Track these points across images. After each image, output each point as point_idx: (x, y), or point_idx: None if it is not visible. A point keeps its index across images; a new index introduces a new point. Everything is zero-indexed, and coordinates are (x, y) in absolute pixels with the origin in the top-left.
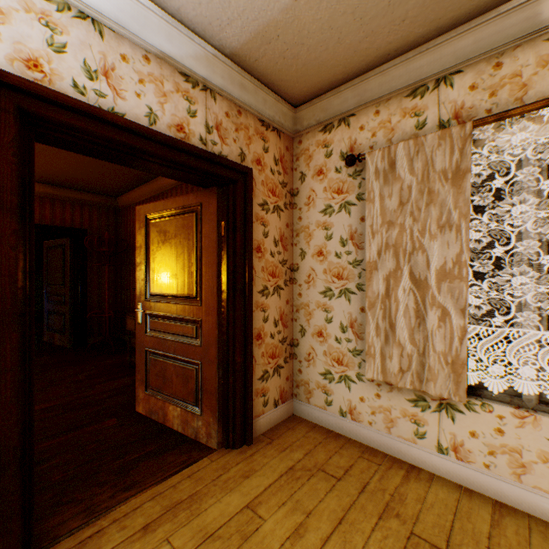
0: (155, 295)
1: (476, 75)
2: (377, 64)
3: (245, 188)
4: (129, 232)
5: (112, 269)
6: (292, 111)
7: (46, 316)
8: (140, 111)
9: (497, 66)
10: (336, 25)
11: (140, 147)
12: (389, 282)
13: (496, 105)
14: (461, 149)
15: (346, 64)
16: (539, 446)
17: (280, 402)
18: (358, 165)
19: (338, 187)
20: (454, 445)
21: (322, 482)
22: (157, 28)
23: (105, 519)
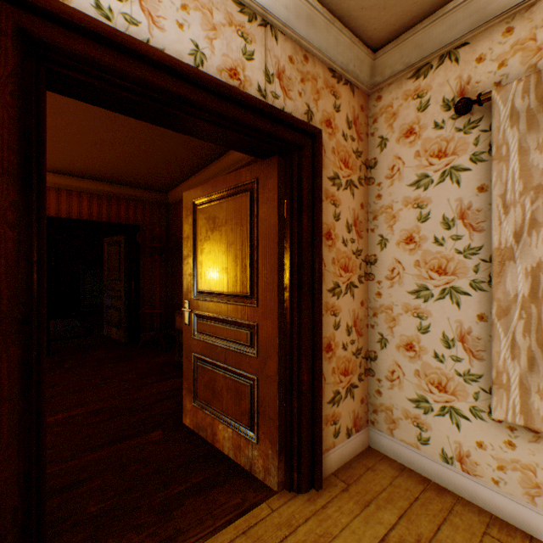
0: (203, 292)
1: None
2: None
3: (313, 155)
4: (178, 227)
5: (163, 265)
6: (369, 57)
7: (105, 311)
8: (182, 48)
9: None
10: None
11: (182, 94)
12: (536, 278)
13: None
14: None
15: None
16: None
17: (354, 431)
18: (473, 112)
19: (438, 148)
20: None
21: None
22: None
23: None
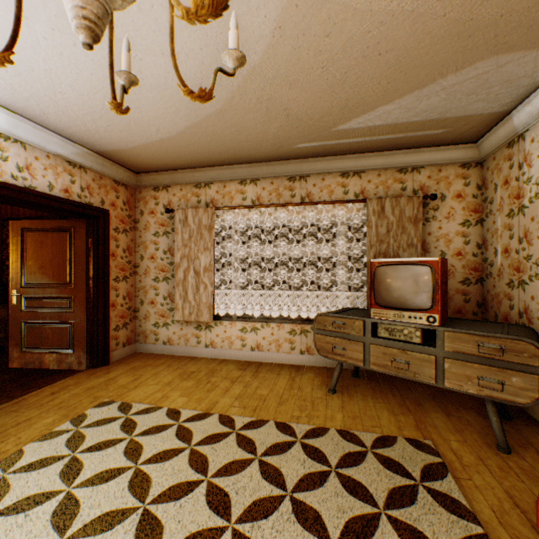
0: (32, 283)
1: (219, 188)
2: (180, 169)
3: (105, 220)
4: None
5: None
6: (135, 175)
7: None
8: (45, 185)
9: (225, 187)
10: (156, 156)
11: (46, 203)
12: (185, 273)
13: (224, 202)
14: (212, 218)
15: (164, 166)
16: (236, 333)
17: (128, 345)
18: (173, 213)
19: (163, 223)
20: (211, 342)
21: (150, 367)
22: (56, 143)
23: (25, 396)
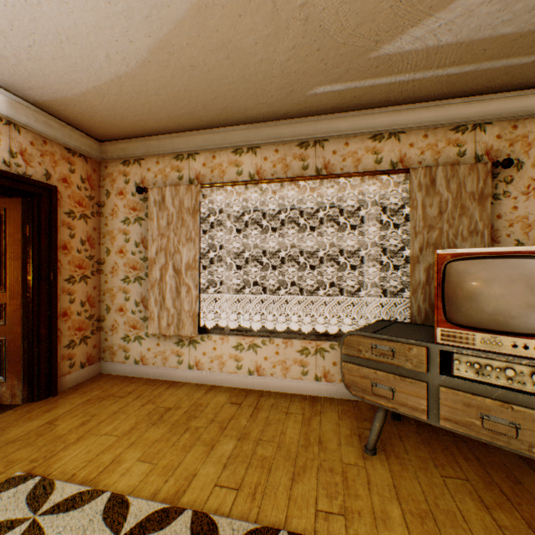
0: None
1: (206, 159)
2: (155, 134)
3: (51, 200)
4: None
5: None
6: (98, 144)
7: None
8: None
9: (214, 157)
10: (118, 111)
11: None
12: (162, 271)
13: (214, 178)
14: (196, 198)
15: (133, 129)
16: (229, 351)
17: (88, 365)
18: (147, 193)
19: (134, 206)
20: (196, 363)
21: (111, 400)
22: None
23: None
